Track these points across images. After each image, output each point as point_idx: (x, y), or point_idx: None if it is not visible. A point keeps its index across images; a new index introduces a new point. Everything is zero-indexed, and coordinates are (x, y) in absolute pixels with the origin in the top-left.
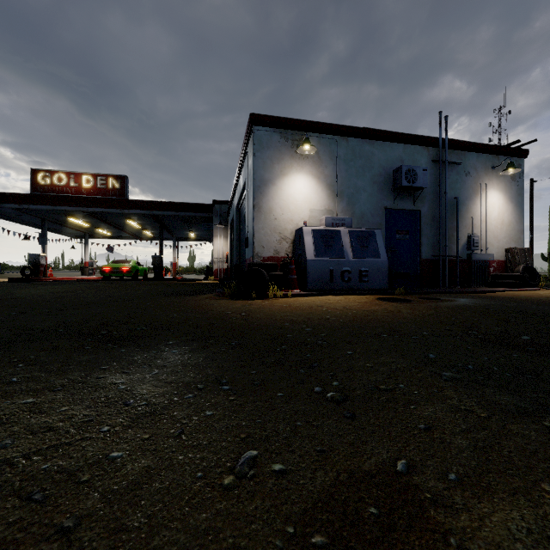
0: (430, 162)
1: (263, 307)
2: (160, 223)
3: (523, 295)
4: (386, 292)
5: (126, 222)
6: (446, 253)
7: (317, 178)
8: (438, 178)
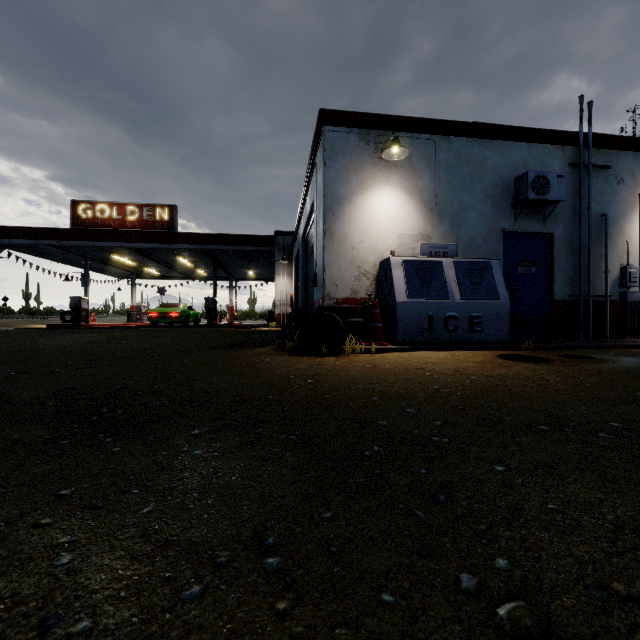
0: (567, 167)
1: (337, 368)
2: (214, 259)
3: None
4: (508, 346)
5: (176, 259)
6: (590, 291)
7: (409, 192)
8: (578, 188)
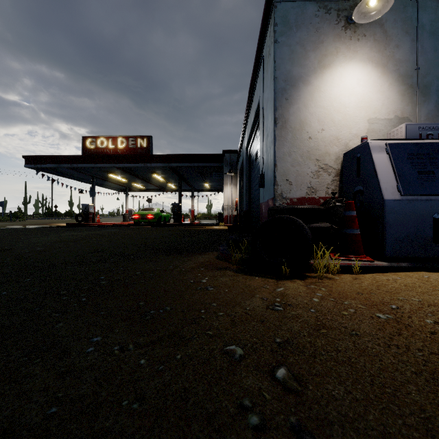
0: None
1: (324, 320)
2: (178, 175)
3: None
4: None
5: (153, 176)
6: None
7: (381, 66)
8: None
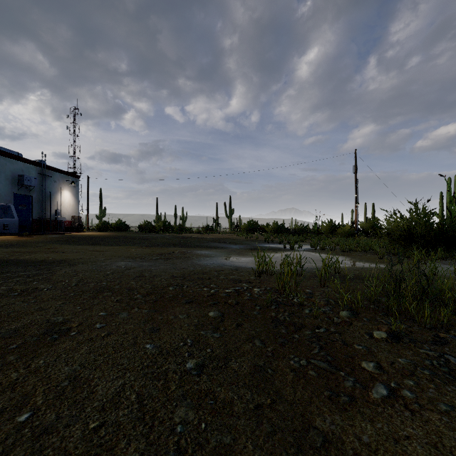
0: (38, 174)
1: None
2: None
3: (77, 234)
4: (19, 234)
5: None
6: (46, 216)
7: None
8: (42, 182)
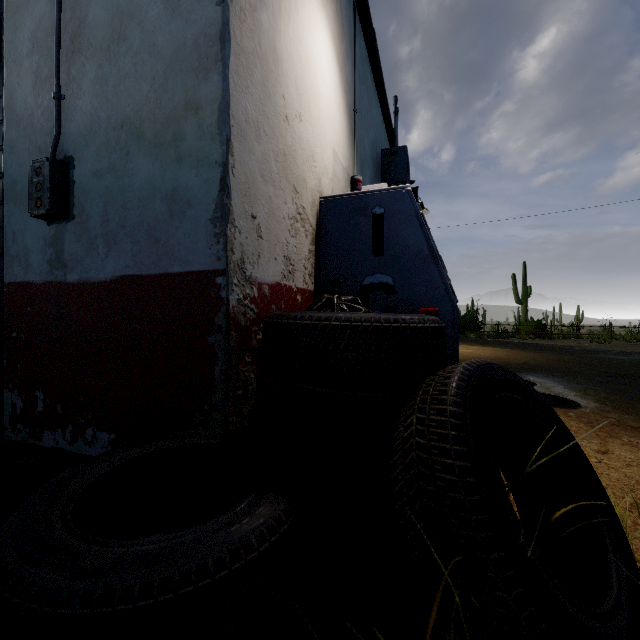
0: None
1: None
2: None
3: (479, 356)
4: None
5: None
6: None
7: (340, 68)
8: None
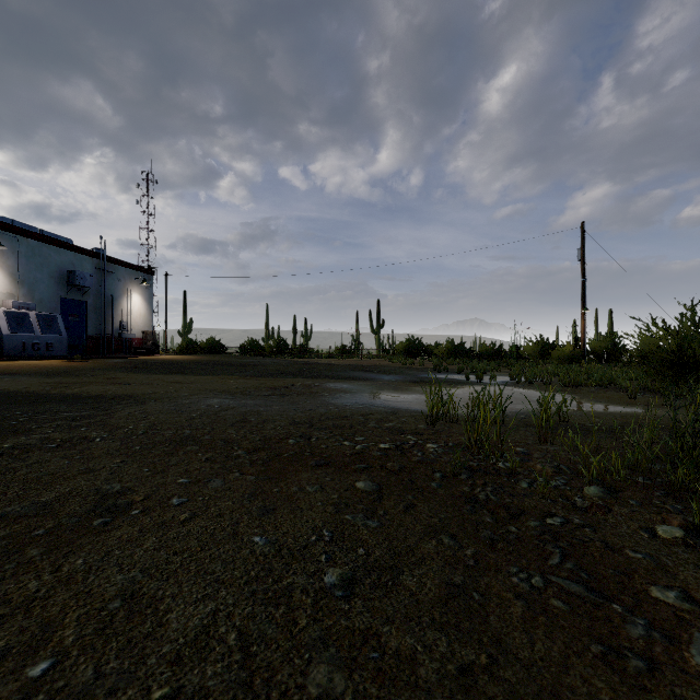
0: (95, 269)
1: None
2: None
3: (150, 358)
4: (68, 358)
5: None
6: (106, 332)
7: (0, 266)
8: (100, 280)
